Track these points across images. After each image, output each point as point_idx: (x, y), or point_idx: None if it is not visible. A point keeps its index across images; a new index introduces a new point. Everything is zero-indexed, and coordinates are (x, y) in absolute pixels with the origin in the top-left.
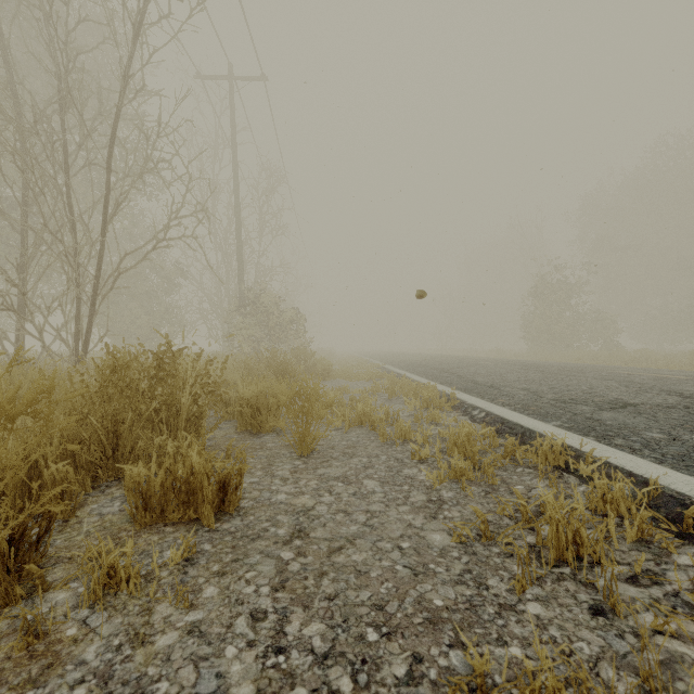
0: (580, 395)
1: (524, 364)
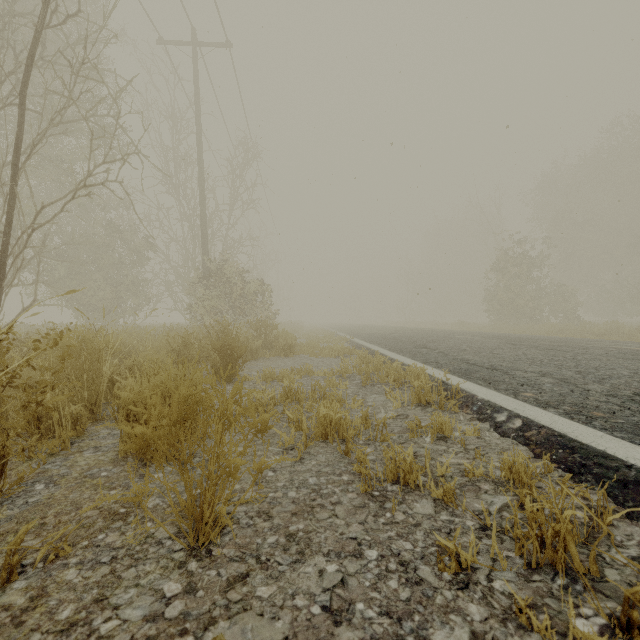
0: (639, 386)
1: (503, 338)
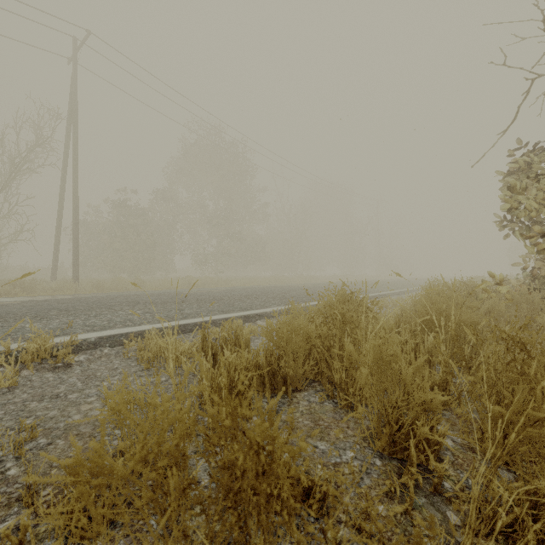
0: None
1: None
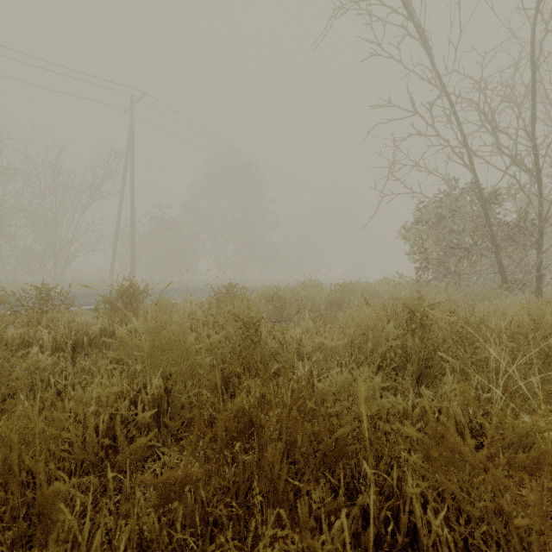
0: None
1: None
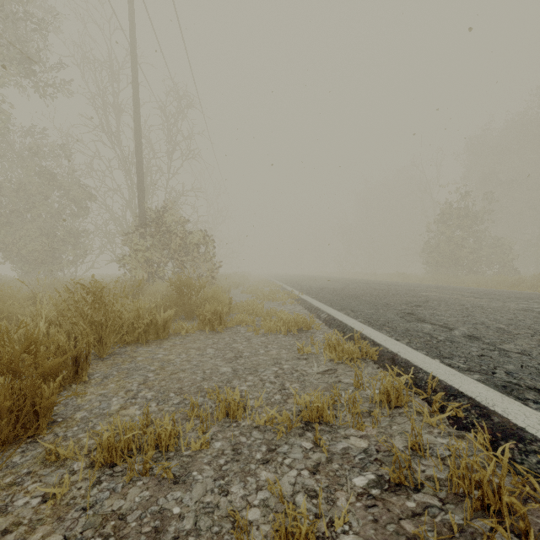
0: None
1: (500, 299)
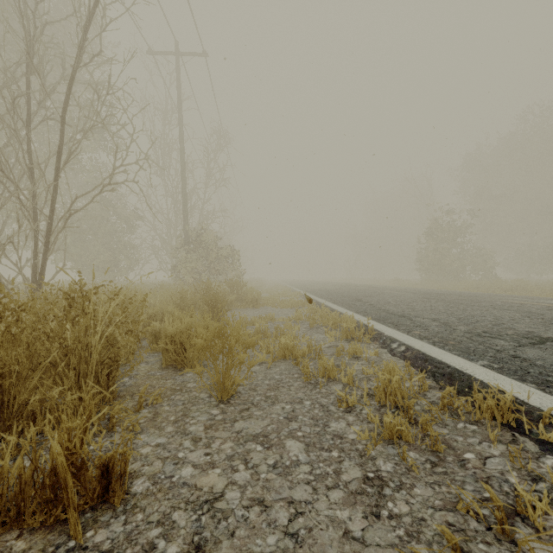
0: (491, 327)
1: (424, 293)
